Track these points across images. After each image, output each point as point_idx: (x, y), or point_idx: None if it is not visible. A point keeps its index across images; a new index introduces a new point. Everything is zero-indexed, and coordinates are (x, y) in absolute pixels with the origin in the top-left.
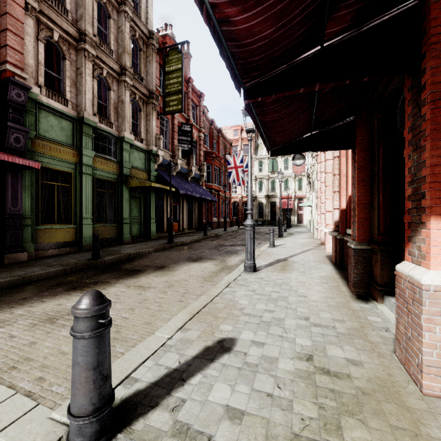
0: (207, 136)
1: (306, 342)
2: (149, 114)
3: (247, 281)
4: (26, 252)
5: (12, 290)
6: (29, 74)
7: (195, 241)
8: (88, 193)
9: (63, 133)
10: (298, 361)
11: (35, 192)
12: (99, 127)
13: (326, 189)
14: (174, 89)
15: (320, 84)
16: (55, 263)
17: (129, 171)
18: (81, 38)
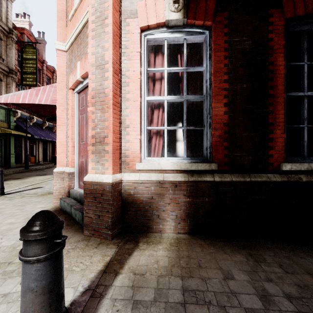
0: None
1: None
2: (9, 83)
3: None
4: None
5: None
6: None
7: (46, 168)
8: None
9: None
10: None
11: None
12: None
13: None
14: (30, 70)
15: None
16: None
17: None
18: None
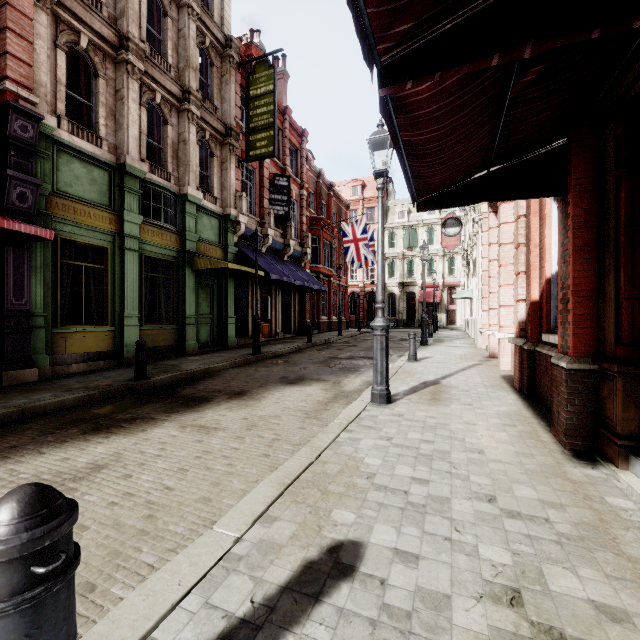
0: (313, 194)
1: (500, 555)
2: (225, 160)
3: (377, 420)
4: (36, 368)
5: (0, 431)
6: (41, 98)
7: (294, 351)
8: (133, 278)
9: (94, 188)
10: (492, 606)
11: (51, 277)
12: (150, 180)
13: (500, 271)
14: (263, 122)
15: (533, 45)
16: (78, 385)
17: (195, 245)
18: (122, 45)
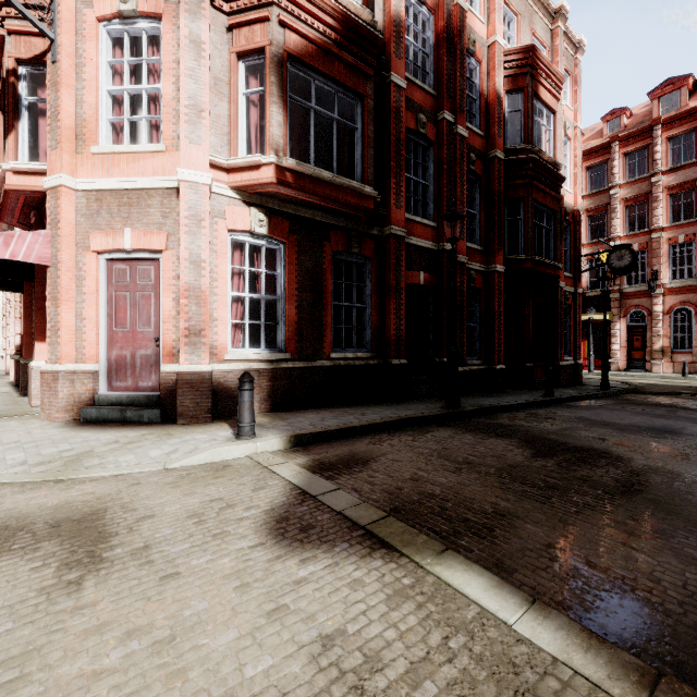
0: None
1: None
2: None
3: None
4: None
5: None
6: None
7: None
8: None
9: None
10: None
11: None
12: None
13: (11, 311)
14: None
15: None
16: None
17: None
18: None
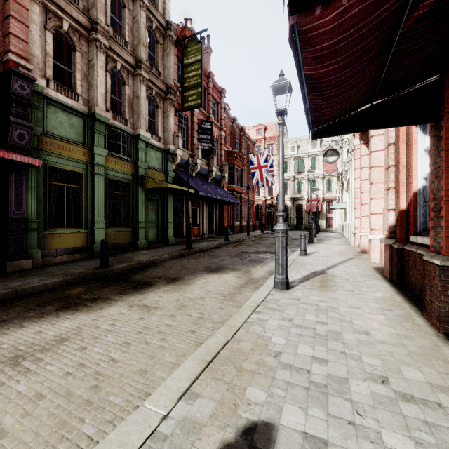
0: (229, 134)
1: (403, 443)
2: (166, 110)
3: (280, 303)
4: (31, 259)
5: None
6: (35, 66)
7: (215, 247)
8: (100, 195)
9: (73, 130)
10: None
11: (42, 194)
12: (112, 124)
13: (371, 187)
14: (193, 82)
15: None
16: (59, 272)
17: (144, 171)
18: (93, 28)
